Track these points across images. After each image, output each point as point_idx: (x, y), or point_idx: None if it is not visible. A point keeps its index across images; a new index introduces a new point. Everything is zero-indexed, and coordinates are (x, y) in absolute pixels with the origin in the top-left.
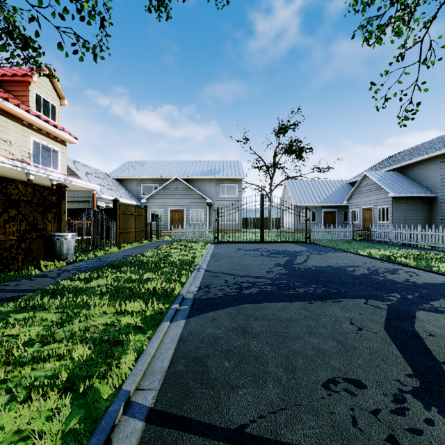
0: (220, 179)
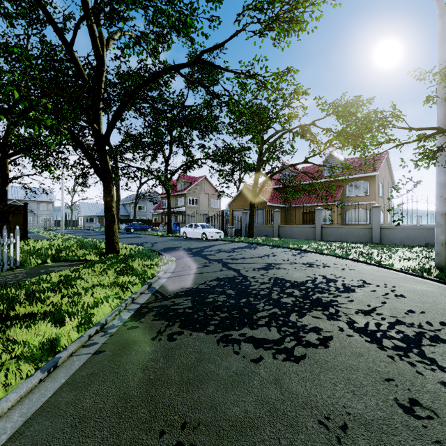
0: (40, 201)
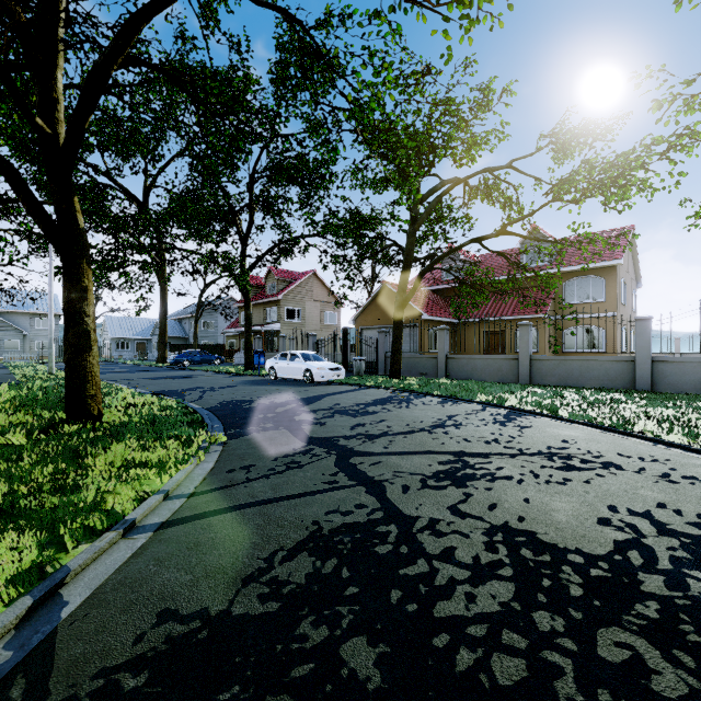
0: (35, 313)
